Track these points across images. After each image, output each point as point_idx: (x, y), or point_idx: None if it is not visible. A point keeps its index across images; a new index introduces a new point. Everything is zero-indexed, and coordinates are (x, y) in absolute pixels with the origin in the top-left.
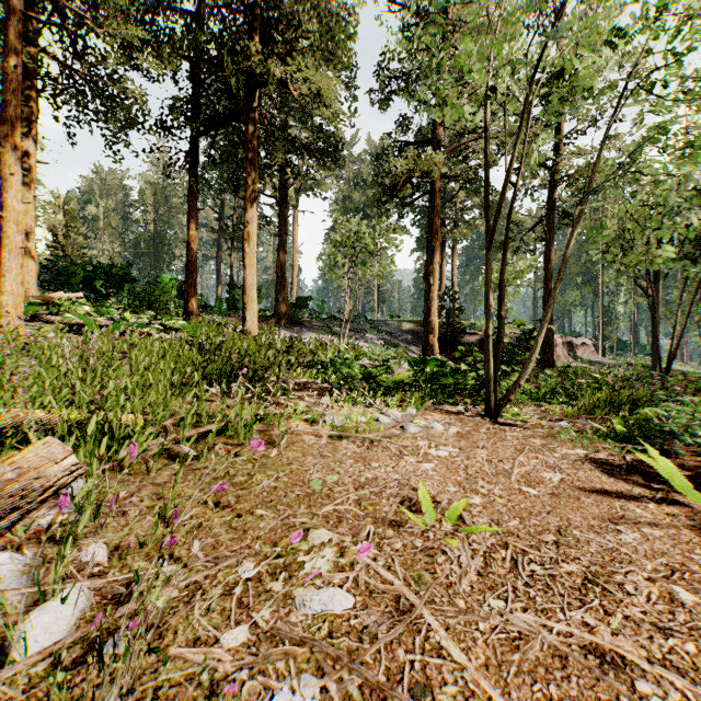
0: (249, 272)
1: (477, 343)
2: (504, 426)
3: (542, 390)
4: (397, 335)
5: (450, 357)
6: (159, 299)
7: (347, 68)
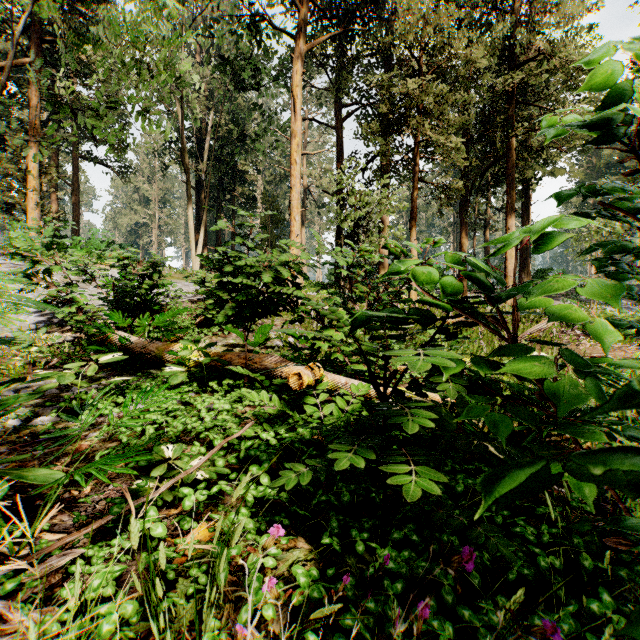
0: (509, 262)
1: None
2: None
3: None
4: None
5: None
6: None
7: None
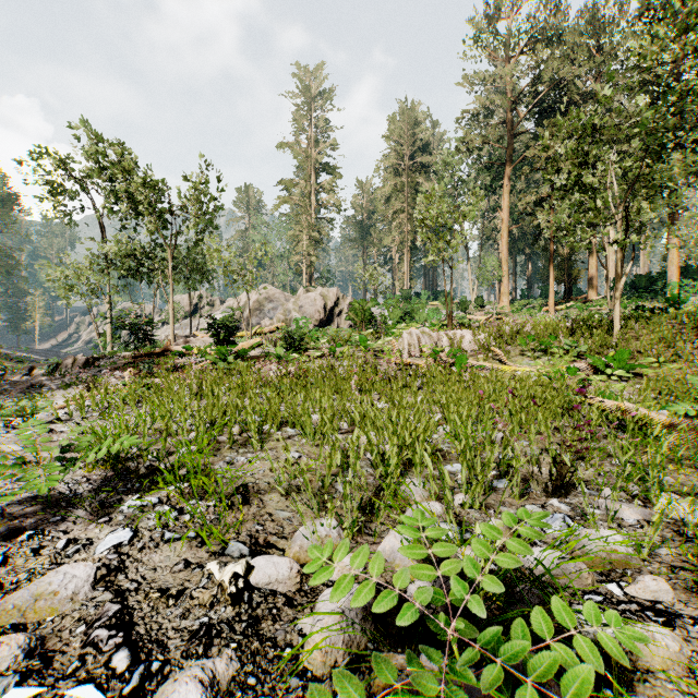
0: (667, 269)
1: None
2: None
3: None
4: None
5: None
6: None
7: None
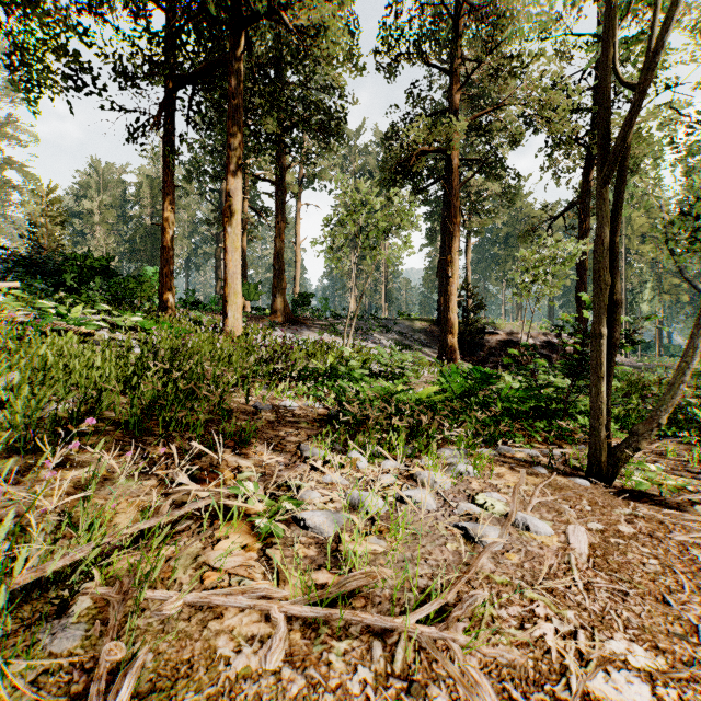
0: (231, 257)
1: (497, 344)
2: (641, 504)
3: (631, 414)
4: (408, 335)
5: (468, 360)
6: (140, 295)
7: (353, 34)
